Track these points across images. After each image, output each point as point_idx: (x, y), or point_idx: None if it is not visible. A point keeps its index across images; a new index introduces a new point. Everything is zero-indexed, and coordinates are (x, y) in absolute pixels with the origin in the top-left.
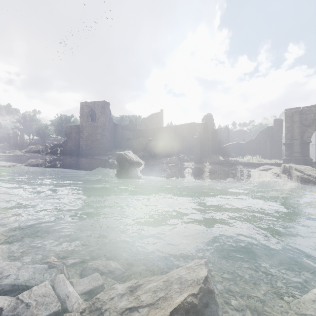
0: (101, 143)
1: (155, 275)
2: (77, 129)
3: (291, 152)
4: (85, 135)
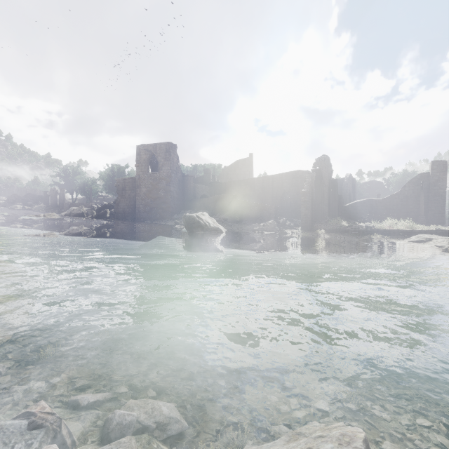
0: (165, 203)
1: (246, 448)
2: (133, 183)
3: None
4: (143, 191)
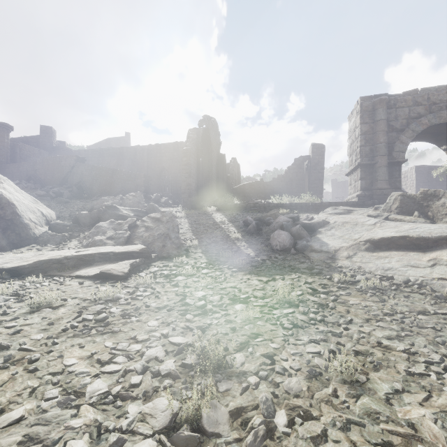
0: None
1: None
2: None
3: (371, 181)
4: None
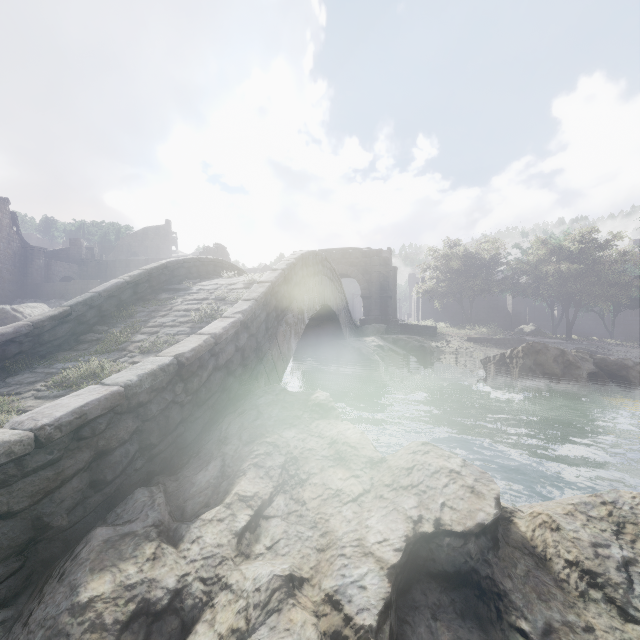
0: None
1: None
2: None
3: None
4: None
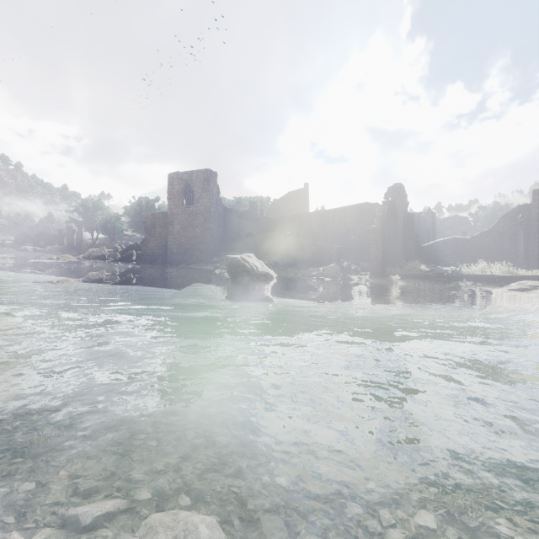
0: (203, 243)
1: None
2: (164, 219)
3: None
4: (176, 229)
